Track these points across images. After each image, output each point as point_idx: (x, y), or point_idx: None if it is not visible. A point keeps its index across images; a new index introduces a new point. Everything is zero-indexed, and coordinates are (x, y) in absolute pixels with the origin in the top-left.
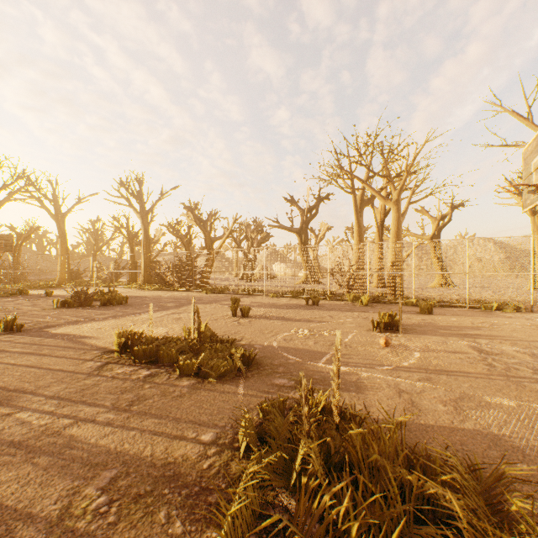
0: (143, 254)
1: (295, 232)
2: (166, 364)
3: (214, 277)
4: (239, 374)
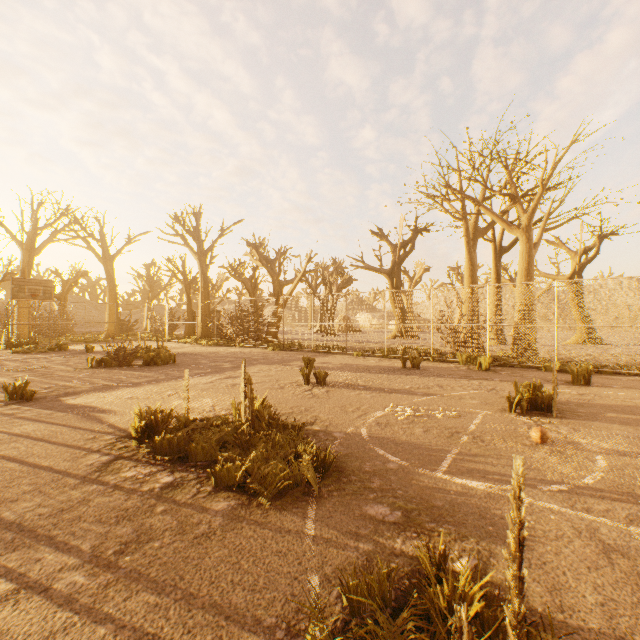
0: (200, 302)
1: (384, 273)
2: (199, 463)
3: (283, 330)
4: (309, 490)
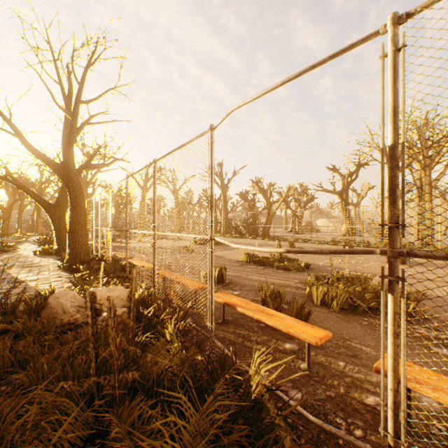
0: (223, 214)
1: (336, 194)
2: (267, 266)
3: (274, 230)
4: (303, 271)
